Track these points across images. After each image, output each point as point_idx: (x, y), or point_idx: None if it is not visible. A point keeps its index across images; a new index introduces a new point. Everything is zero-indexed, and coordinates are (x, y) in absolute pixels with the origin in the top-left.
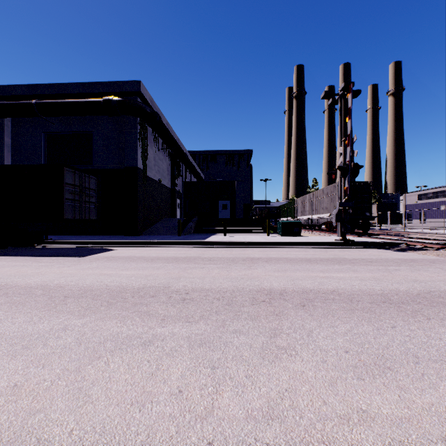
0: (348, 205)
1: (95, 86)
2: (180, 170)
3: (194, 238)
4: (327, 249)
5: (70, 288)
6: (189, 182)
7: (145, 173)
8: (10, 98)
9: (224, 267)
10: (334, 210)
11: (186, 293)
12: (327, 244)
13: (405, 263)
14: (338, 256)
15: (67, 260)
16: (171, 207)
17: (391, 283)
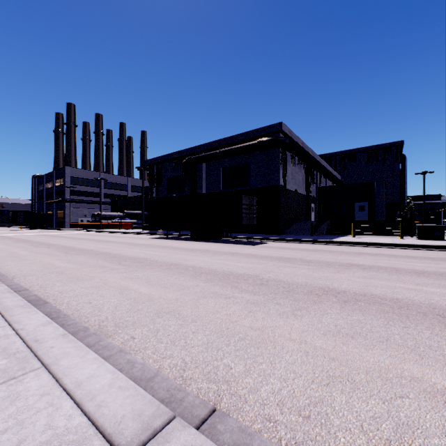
0: None
1: (252, 133)
2: (314, 178)
3: (323, 238)
4: None
5: (260, 255)
6: (323, 187)
7: (285, 188)
8: (205, 150)
9: (336, 255)
10: None
11: (309, 260)
12: None
13: None
14: None
15: (248, 246)
16: (305, 211)
17: None
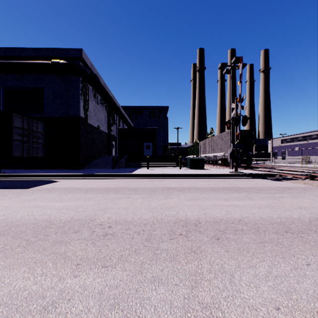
0: (239, 146)
1: (45, 51)
2: (115, 119)
3: (124, 171)
4: (225, 179)
5: None
6: (122, 129)
7: (86, 121)
8: None
9: (146, 197)
10: (229, 150)
11: (109, 226)
12: (224, 175)
13: (285, 190)
14: (234, 185)
15: (11, 192)
16: (107, 147)
17: (284, 210)
